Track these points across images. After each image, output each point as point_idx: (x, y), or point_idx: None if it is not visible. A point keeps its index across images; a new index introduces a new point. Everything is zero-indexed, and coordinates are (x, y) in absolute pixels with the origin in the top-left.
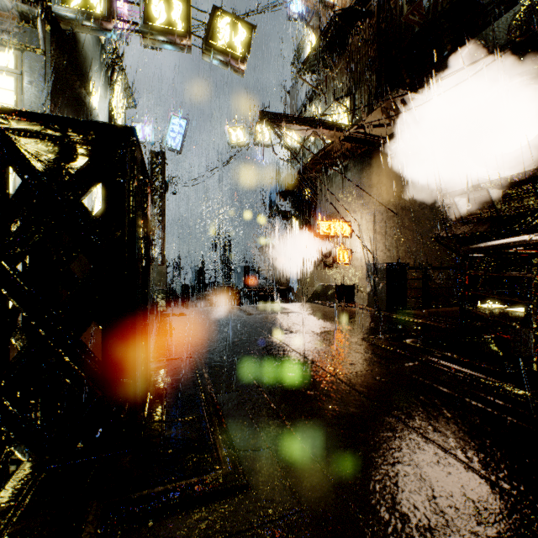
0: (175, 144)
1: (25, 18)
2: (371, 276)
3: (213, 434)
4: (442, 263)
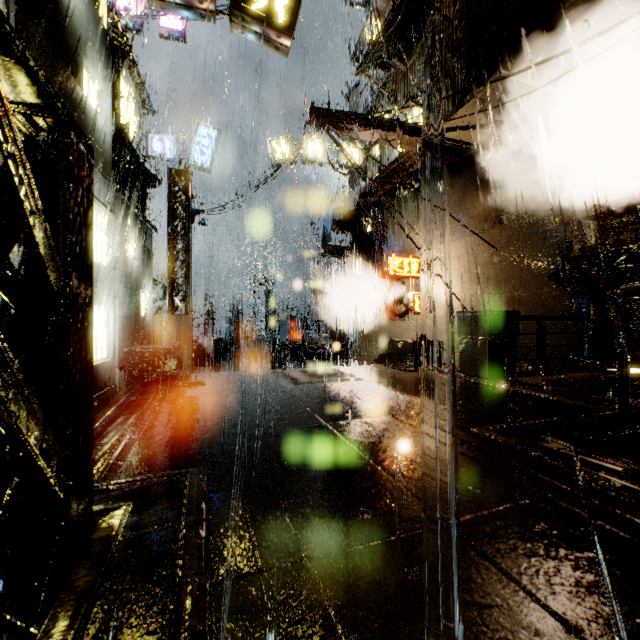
0: (203, 161)
1: None
2: (465, 329)
3: None
4: (560, 311)
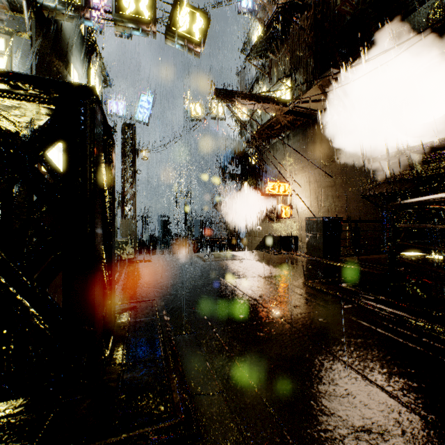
0: (144, 117)
1: (14, 7)
2: (309, 228)
3: (169, 377)
4: (370, 217)
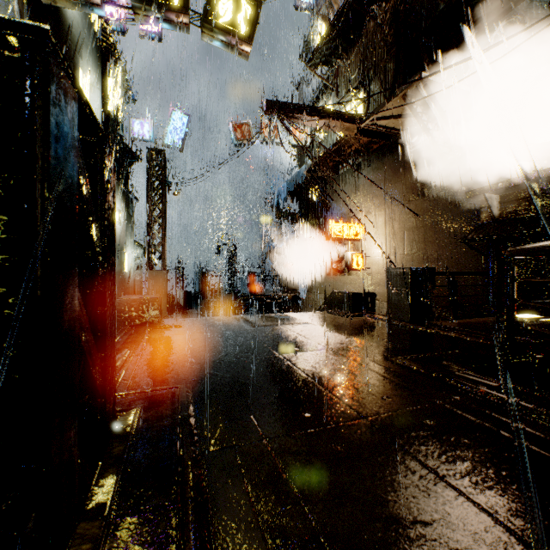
0: (176, 141)
1: None
2: (391, 282)
3: None
4: (470, 268)
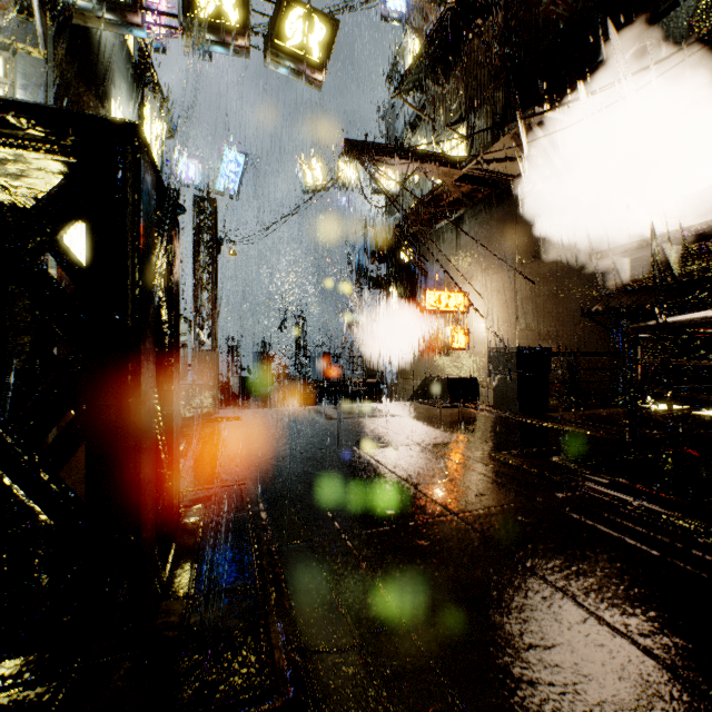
0: (230, 187)
1: (18, 6)
2: (498, 365)
3: (268, 621)
4: (595, 348)
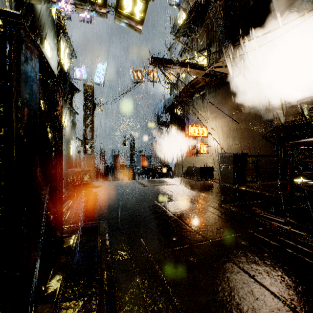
0: (100, 80)
1: None
2: (223, 161)
3: None
4: (267, 153)
